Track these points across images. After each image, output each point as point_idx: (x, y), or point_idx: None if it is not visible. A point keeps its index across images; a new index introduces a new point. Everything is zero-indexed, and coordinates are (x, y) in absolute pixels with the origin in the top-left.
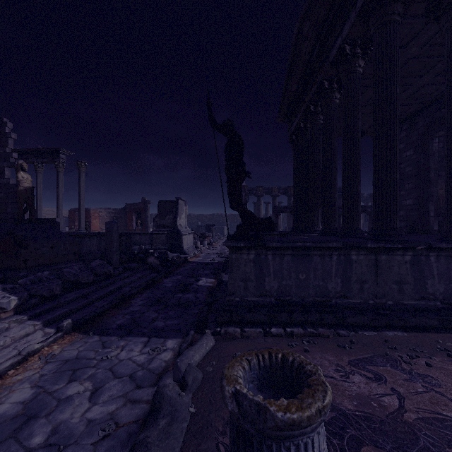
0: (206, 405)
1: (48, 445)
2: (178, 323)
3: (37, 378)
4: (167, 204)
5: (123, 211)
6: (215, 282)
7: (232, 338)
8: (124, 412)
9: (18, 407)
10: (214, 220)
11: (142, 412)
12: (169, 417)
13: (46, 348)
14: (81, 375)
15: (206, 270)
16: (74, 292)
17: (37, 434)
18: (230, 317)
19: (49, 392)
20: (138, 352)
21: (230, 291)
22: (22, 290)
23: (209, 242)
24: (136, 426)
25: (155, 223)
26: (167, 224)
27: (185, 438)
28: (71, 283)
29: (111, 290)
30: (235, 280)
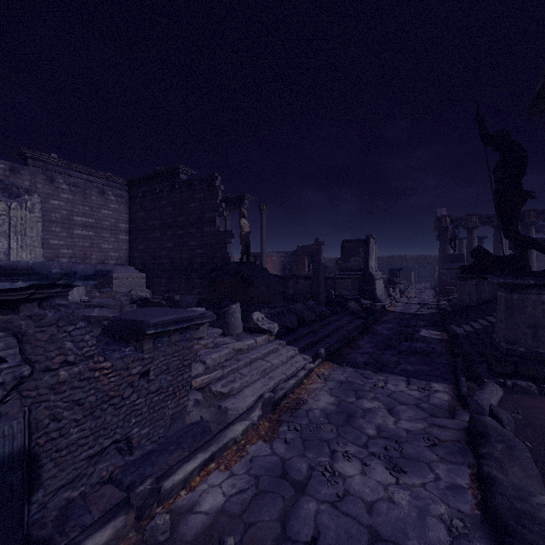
0: (543, 445)
1: (383, 437)
2: (429, 369)
3: (327, 389)
4: (352, 244)
5: (295, 254)
6: (442, 335)
7: (526, 393)
8: (436, 432)
9: (332, 406)
10: (394, 264)
11: (457, 435)
12: (504, 444)
13: (317, 369)
14: (364, 395)
15: (419, 321)
16: (303, 327)
17: (366, 428)
18: (514, 369)
19: (347, 402)
20: (405, 388)
21: (510, 338)
22: (276, 319)
23: (398, 290)
24: (461, 444)
25: (338, 266)
26: (351, 267)
27: (537, 465)
28: (297, 319)
29: (331, 330)
30: (518, 326)
